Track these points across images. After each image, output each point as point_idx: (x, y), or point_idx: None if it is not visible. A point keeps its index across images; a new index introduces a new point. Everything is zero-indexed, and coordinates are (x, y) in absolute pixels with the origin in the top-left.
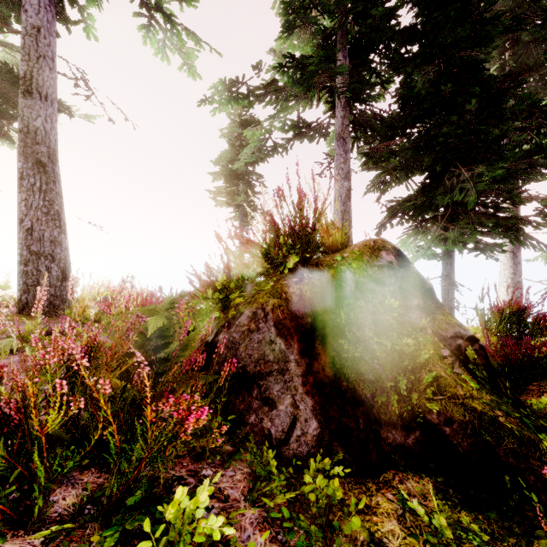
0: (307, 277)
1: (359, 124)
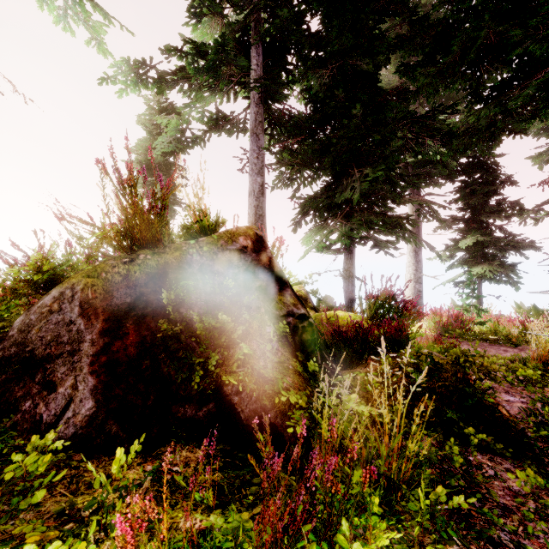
0: (142, 258)
1: (274, 122)
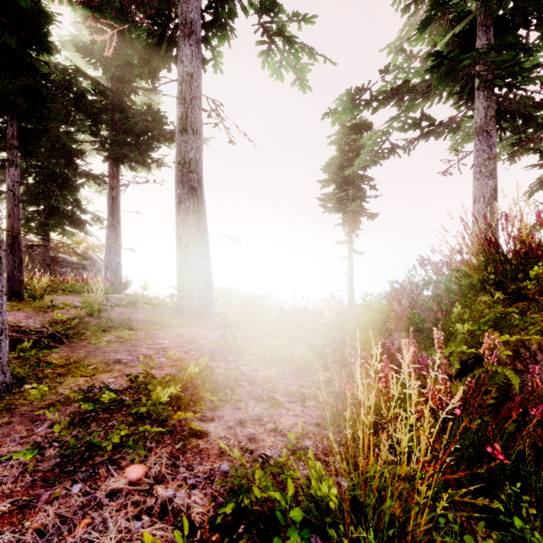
0: None
1: (504, 112)
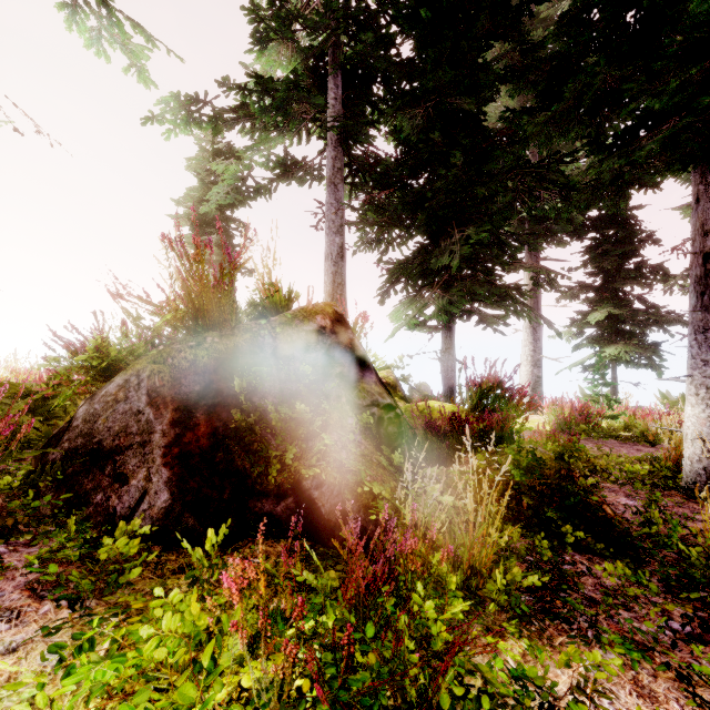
0: (210, 341)
1: (356, 168)
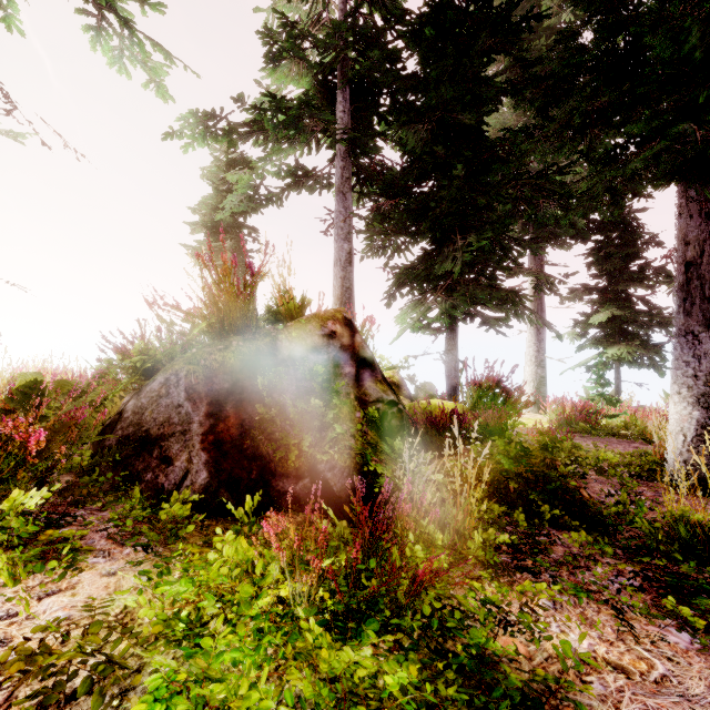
0: (235, 345)
1: (363, 177)
